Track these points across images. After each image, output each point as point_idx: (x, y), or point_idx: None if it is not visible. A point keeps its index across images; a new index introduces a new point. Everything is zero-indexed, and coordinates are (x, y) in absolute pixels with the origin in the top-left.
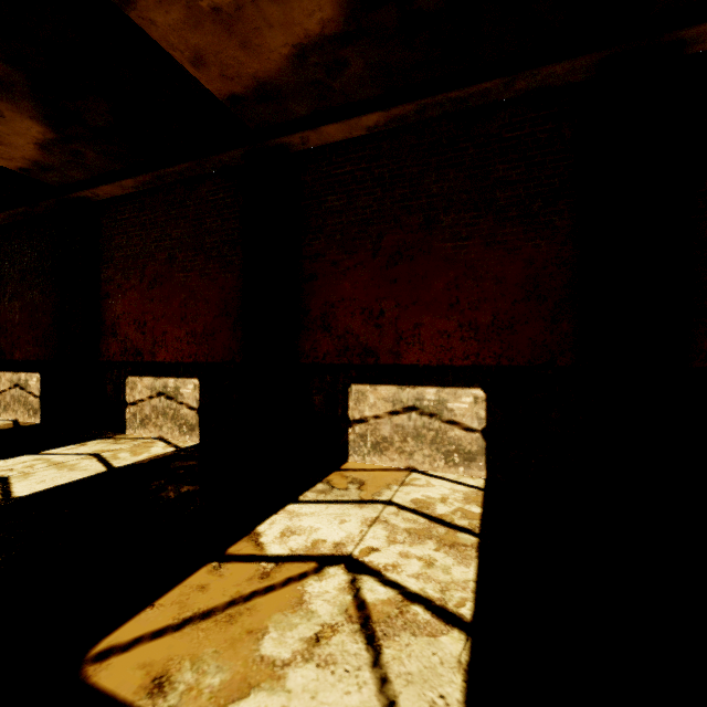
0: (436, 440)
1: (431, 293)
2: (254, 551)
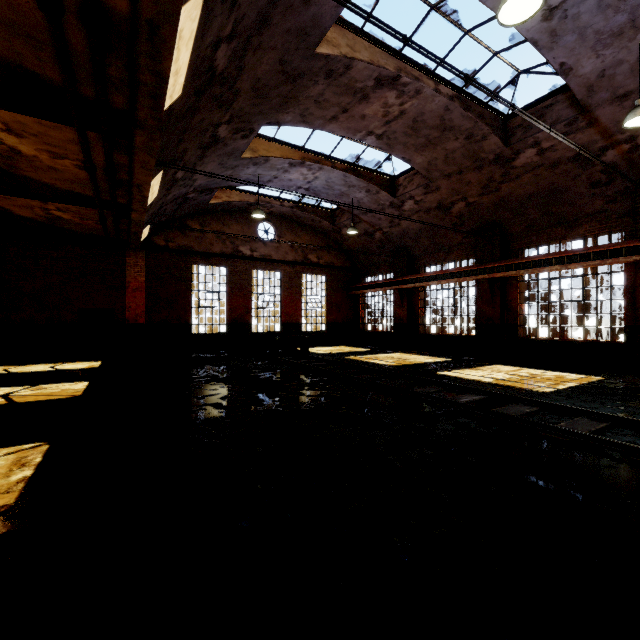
0: None
1: None
2: (4, 401)
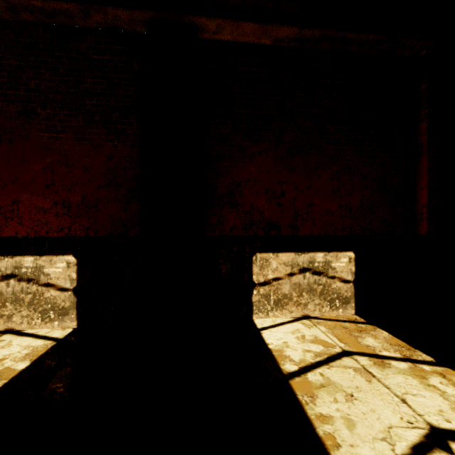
0: (34, 301)
1: (29, 174)
2: None
